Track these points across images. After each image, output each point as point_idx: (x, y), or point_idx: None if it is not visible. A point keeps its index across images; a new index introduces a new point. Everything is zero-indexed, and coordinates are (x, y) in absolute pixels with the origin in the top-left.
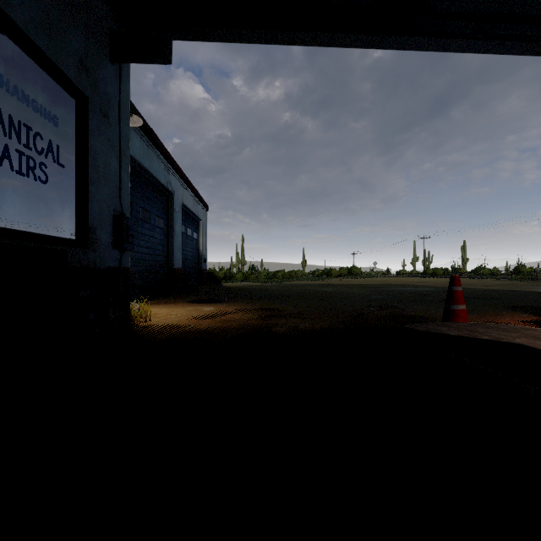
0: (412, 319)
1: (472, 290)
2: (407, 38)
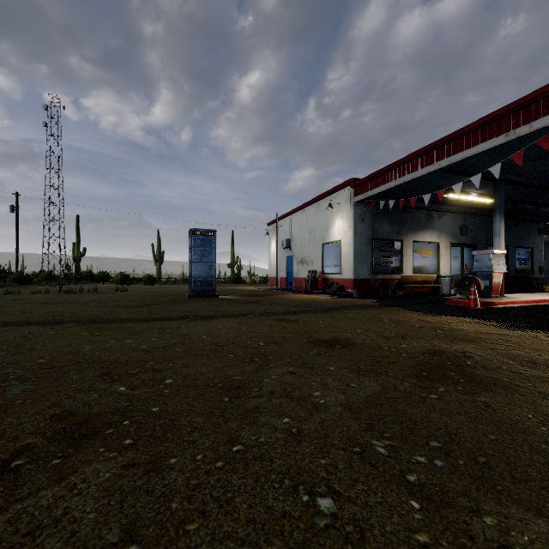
0: None
1: None
2: None
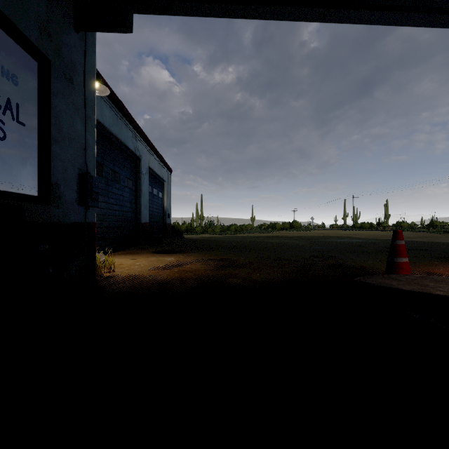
0: (354, 269)
1: None
2: (350, 11)
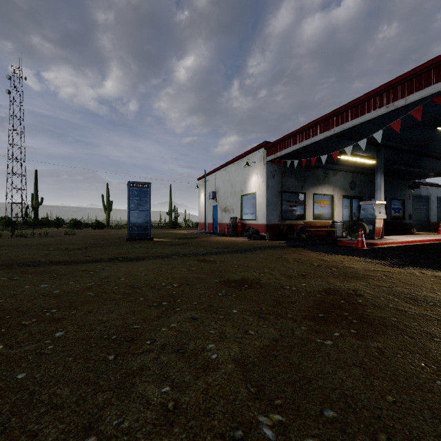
0: None
1: None
2: None
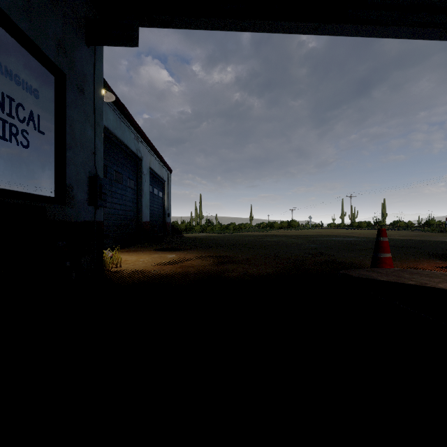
0: (344, 265)
1: (392, 240)
2: (339, 25)
